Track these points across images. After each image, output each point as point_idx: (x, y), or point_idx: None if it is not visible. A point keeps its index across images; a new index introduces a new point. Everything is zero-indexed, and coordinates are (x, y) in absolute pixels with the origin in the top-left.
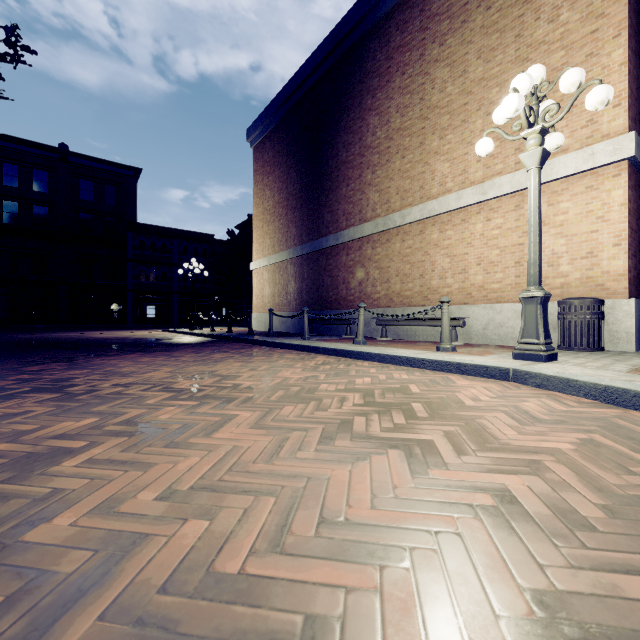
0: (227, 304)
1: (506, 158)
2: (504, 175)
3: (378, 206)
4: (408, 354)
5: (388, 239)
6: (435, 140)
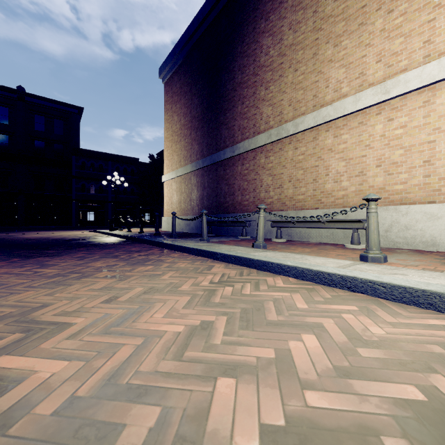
0: (149, 210)
1: (412, 53)
2: (411, 70)
3: (271, 118)
4: (339, 269)
5: (281, 148)
6: (329, 48)
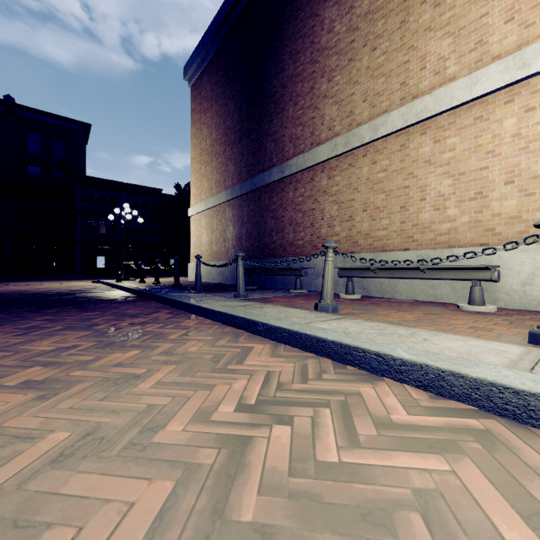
0: (176, 255)
1: None
2: None
3: (337, 122)
4: (535, 378)
5: (351, 163)
6: (426, 11)
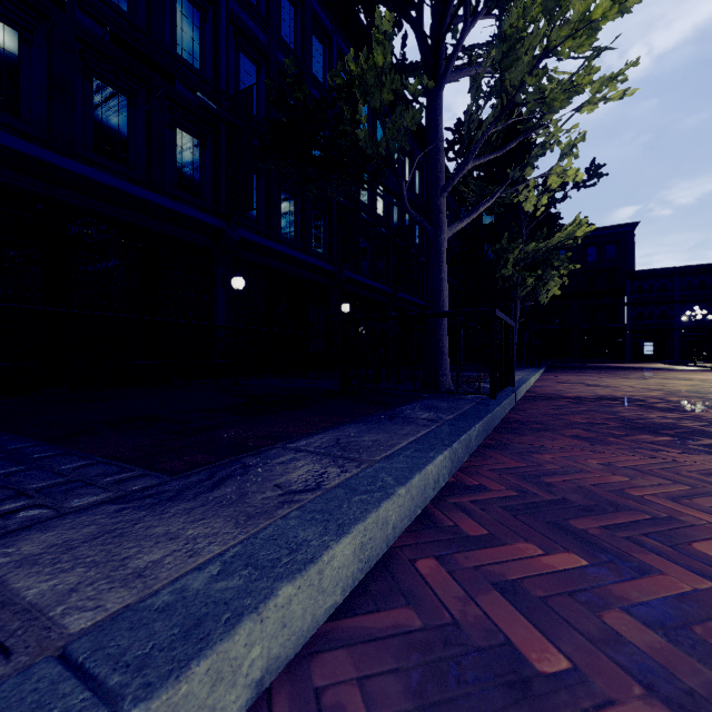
0: None
1: None
2: None
3: None
4: None
5: None
6: None
